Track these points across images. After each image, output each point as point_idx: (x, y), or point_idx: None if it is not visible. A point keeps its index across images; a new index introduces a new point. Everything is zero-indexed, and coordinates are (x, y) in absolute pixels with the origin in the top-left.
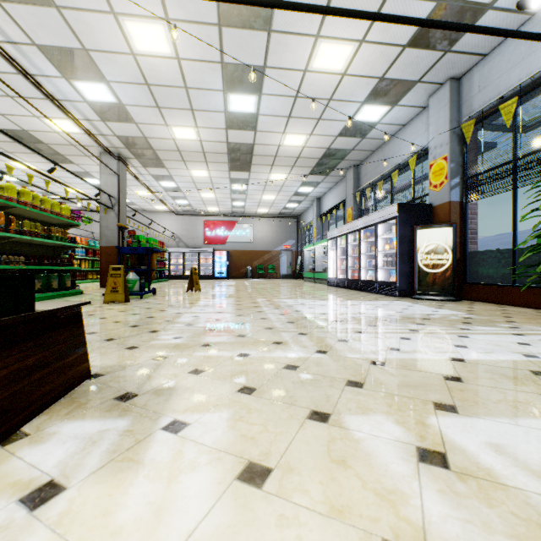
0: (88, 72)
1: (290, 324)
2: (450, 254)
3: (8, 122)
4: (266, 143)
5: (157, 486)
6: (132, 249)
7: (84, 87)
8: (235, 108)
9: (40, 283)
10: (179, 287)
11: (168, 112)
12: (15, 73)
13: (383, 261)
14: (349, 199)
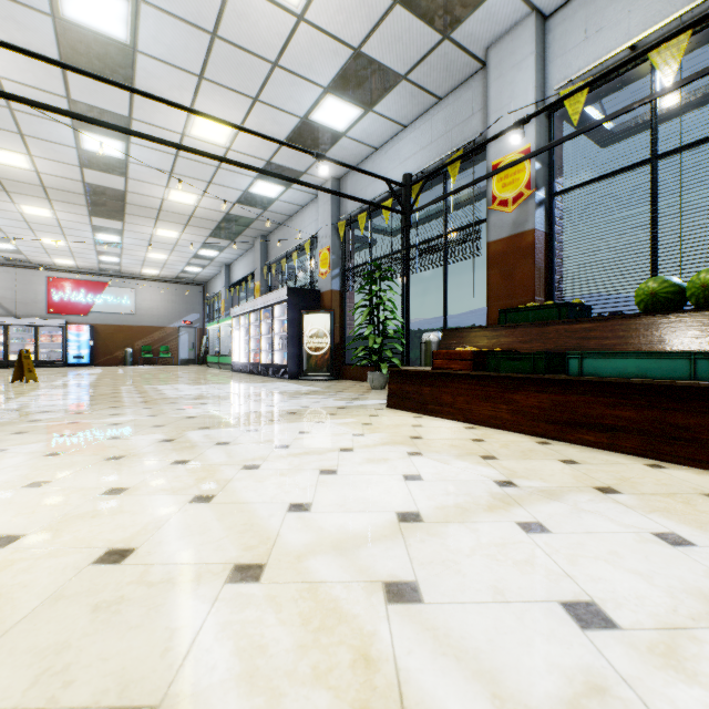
0: None
1: (142, 403)
2: (329, 339)
3: None
4: (144, 193)
5: None
6: None
7: None
8: (93, 148)
9: None
10: None
11: None
12: None
13: (279, 344)
14: (258, 272)
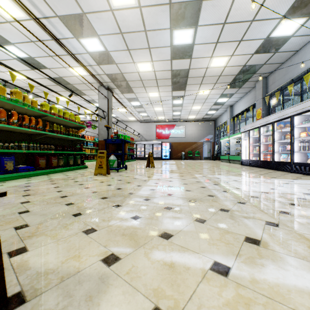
0: (87, 30)
1: (242, 205)
2: None
3: (52, 73)
4: (198, 67)
5: None
6: (112, 141)
7: (86, 42)
8: (177, 42)
9: (63, 161)
10: (141, 165)
11: (134, 52)
12: (51, 40)
13: (299, 146)
14: (258, 102)
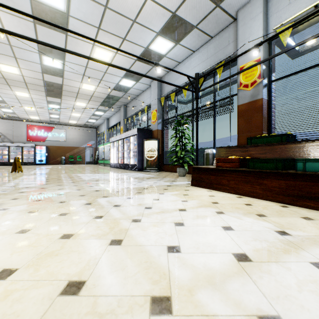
0: None
1: (72, 183)
2: (157, 152)
3: None
4: (71, 85)
5: None
6: None
7: None
8: (48, 64)
9: None
10: (4, 170)
11: None
12: None
13: (133, 154)
14: (122, 121)
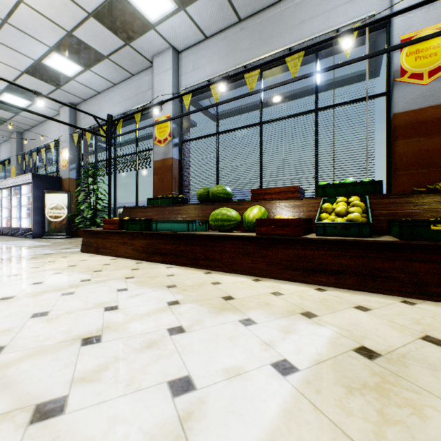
0: None
1: None
2: (67, 210)
3: None
4: None
5: None
6: None
7: None
8: None
9: None
10: None
11: None
12: None
13: (27, 213)
14: (14, 158)
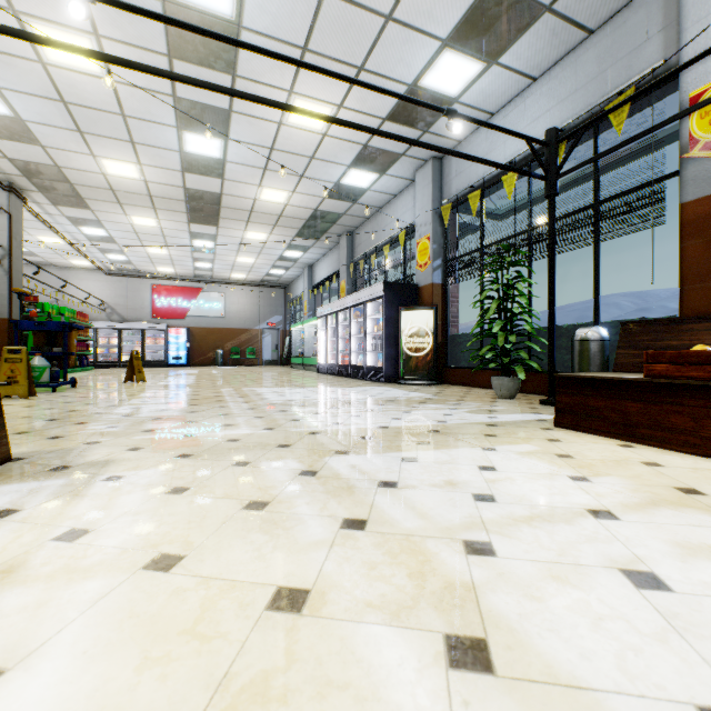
0: None
1: (250, 410)
2: (431, 338)
3: None
4: (238, 194)
5: (101, 502)
6: (38, 325)
7: None
8: (194, 149)
9: None
10: (113, 378)
11: (96, 139)
12: None
13: (372, 344)
14: (343, 270)
